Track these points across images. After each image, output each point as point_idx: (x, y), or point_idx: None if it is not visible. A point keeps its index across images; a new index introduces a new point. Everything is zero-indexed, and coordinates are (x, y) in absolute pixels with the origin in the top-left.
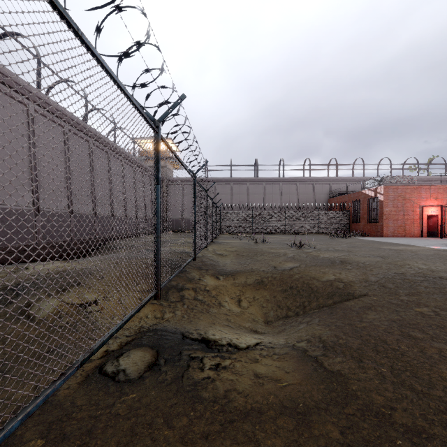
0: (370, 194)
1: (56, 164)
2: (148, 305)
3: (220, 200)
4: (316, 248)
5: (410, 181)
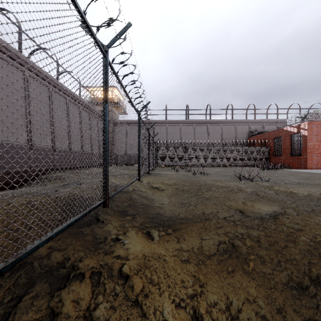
0: (292, 130)
1: None
2: None
3: (157, 139)
4: (269, 181)
5: None
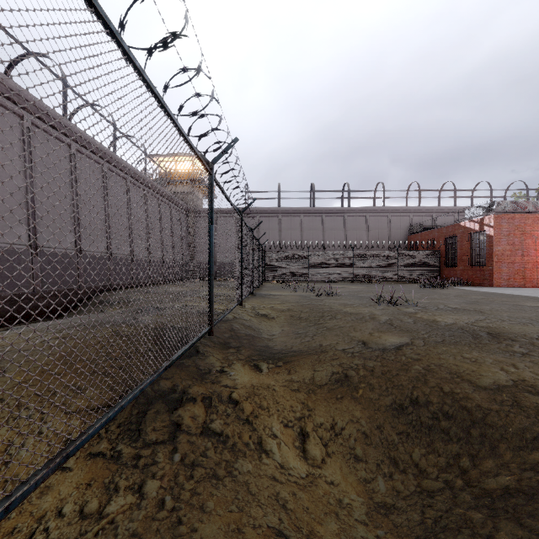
0: (472, 227)
1: (6, 173)
2: (79, 462)
3: (264, 238)
4: (418, 306)
5: (531, 208)
